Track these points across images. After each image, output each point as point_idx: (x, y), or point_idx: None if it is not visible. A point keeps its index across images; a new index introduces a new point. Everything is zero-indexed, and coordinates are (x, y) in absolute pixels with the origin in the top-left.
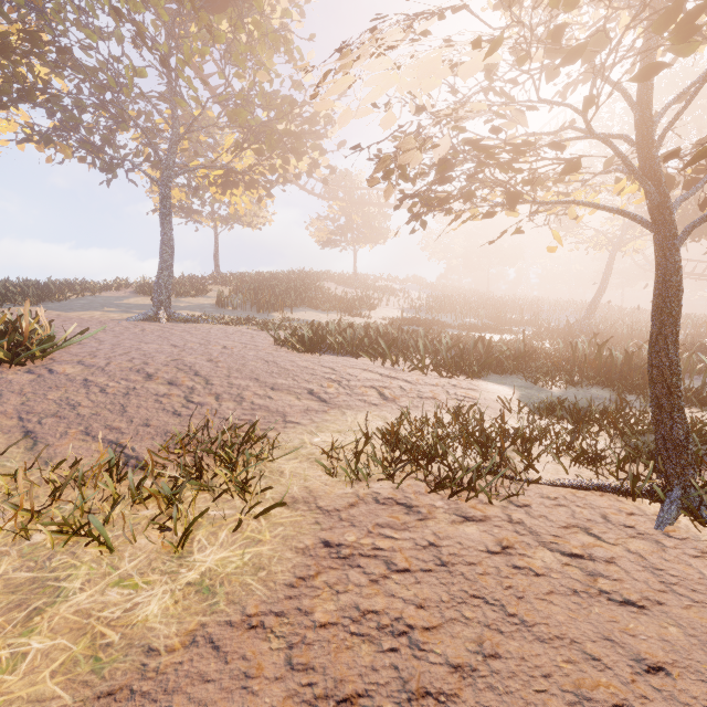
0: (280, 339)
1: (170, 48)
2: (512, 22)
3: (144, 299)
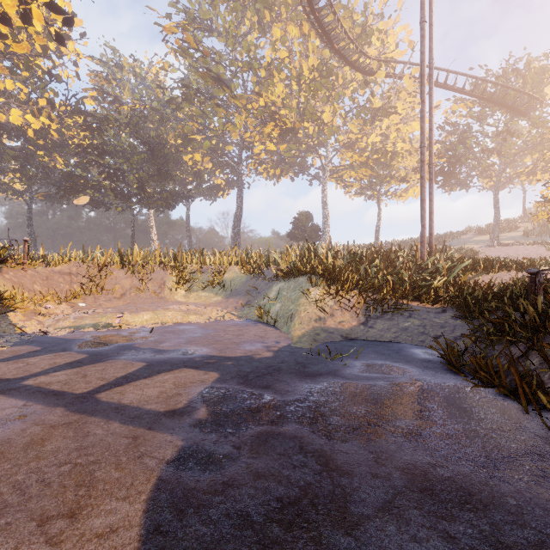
0: (548, 249)
1: (500, 146)
2: (549, 216)
3: (481, 237)
